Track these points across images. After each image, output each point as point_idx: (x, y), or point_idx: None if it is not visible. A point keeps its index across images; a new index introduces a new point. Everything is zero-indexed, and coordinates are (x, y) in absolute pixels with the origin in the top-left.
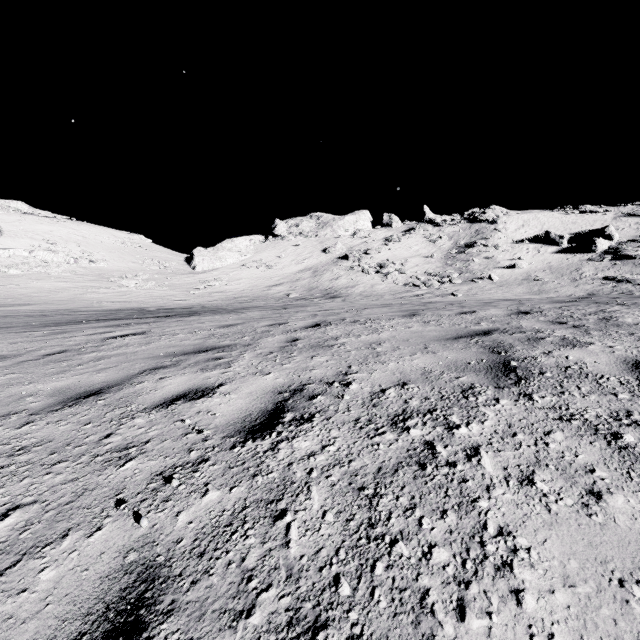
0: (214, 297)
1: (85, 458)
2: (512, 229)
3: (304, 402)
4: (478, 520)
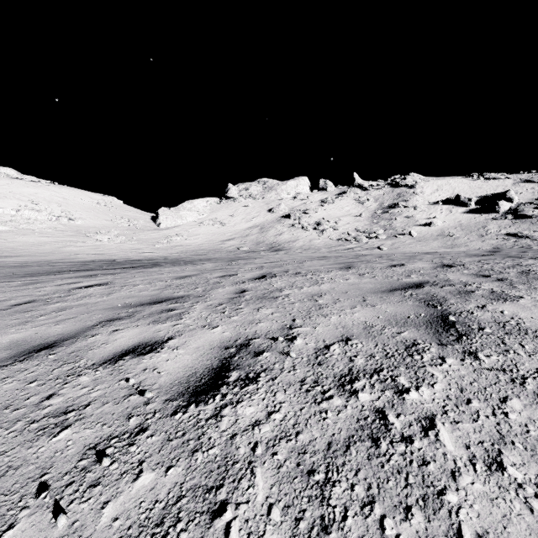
0: (175, 250)
1: (20, 425)
2: (428, 193)
3: (250, 359)
4: (450, 523)
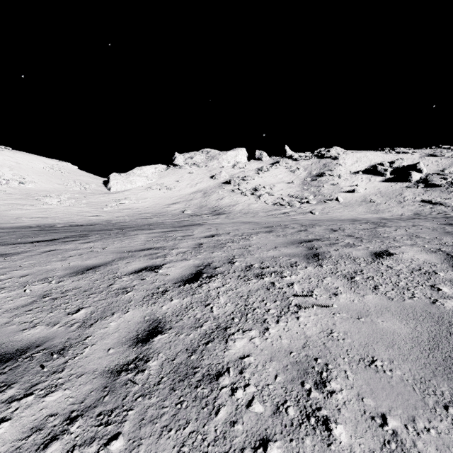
0: (122, 213)
1: None
2: (349, 164)
3: None
4: None
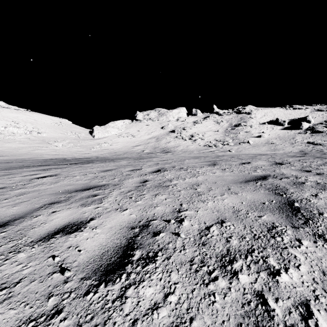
0: (104, 152)
1: None
2: (259, 117)
3: (149, 238)
4: None
